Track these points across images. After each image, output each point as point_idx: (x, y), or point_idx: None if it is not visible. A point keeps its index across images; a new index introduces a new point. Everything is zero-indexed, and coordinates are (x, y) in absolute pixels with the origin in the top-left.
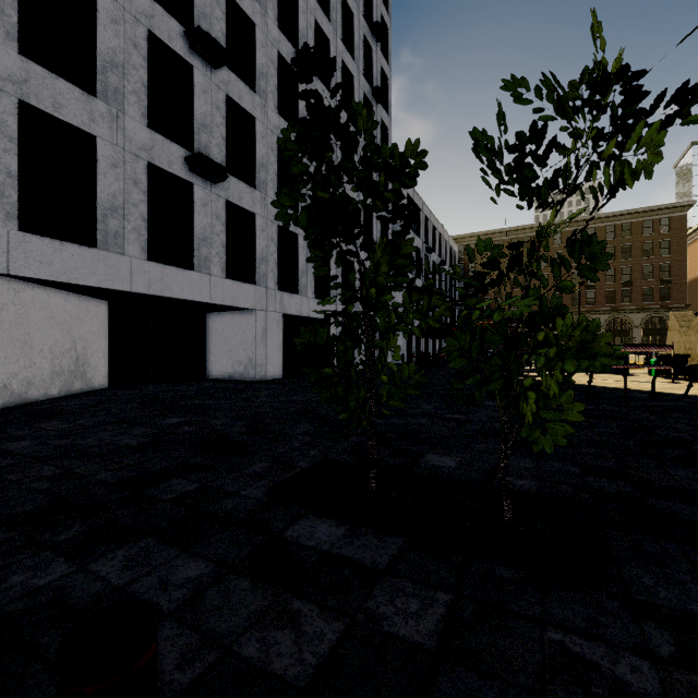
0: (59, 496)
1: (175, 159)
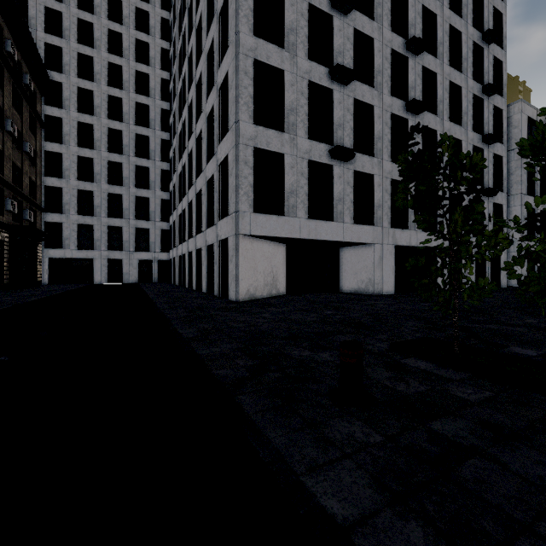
0: (293, 334)
1: (322, 153)
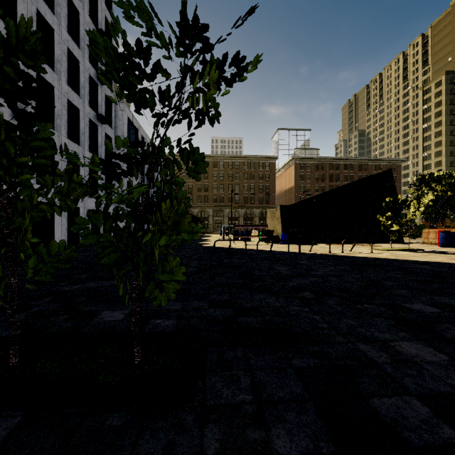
0: None
1: None
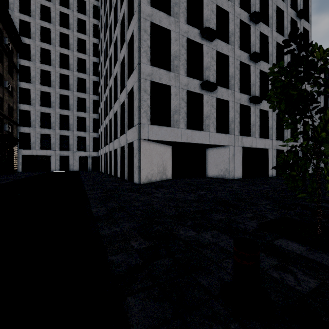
0: (179, 212)
1: (196, 86)
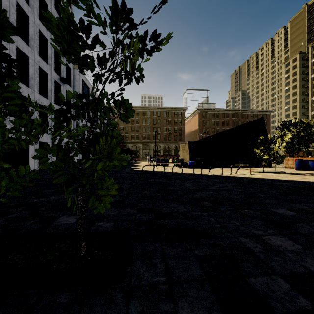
0: None
1: None
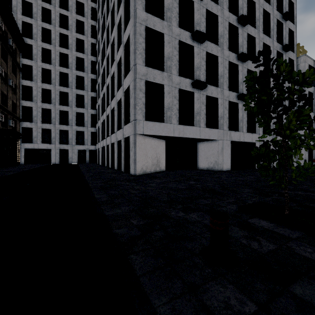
0: (171, 198)
1: (187, 85)
